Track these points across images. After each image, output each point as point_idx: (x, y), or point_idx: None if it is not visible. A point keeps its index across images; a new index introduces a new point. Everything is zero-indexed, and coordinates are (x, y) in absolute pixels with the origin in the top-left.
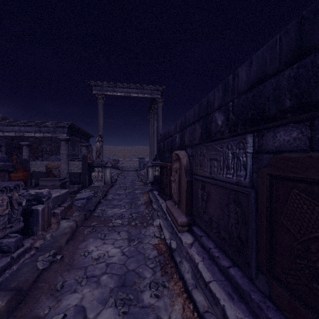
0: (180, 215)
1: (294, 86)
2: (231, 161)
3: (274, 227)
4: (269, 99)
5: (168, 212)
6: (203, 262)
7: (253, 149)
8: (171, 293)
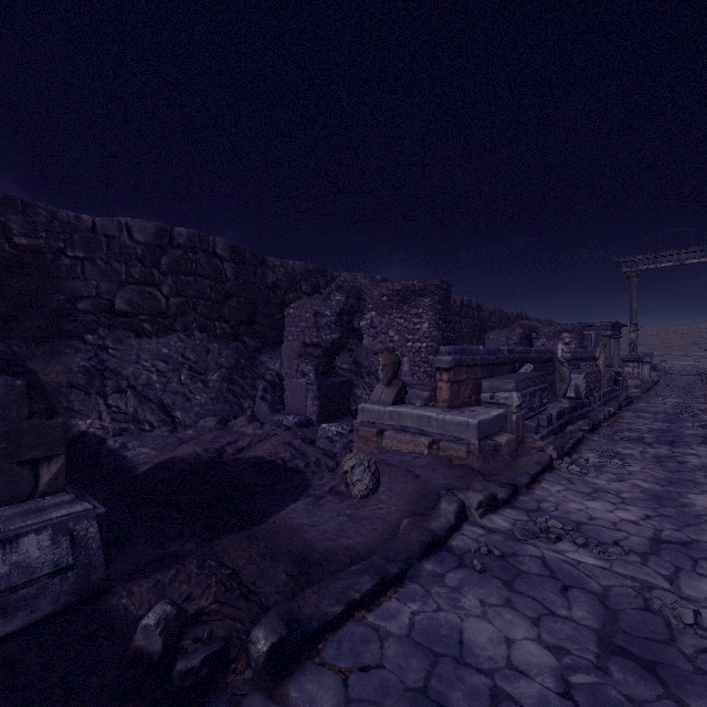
0: None
1: None
2: None
3: None
4: None
5: None
6: None
7: None
8: (706, 405)
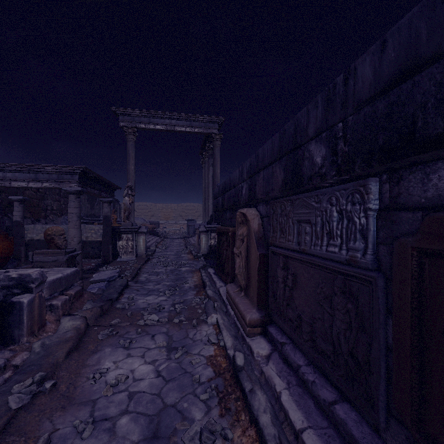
0: (248, 308)
1: None
2: (336, 224)
3: (428, 345)
4: (427, 106)
5: (229, 301)
6: (288, 392)
7: (381, 204)
8: None
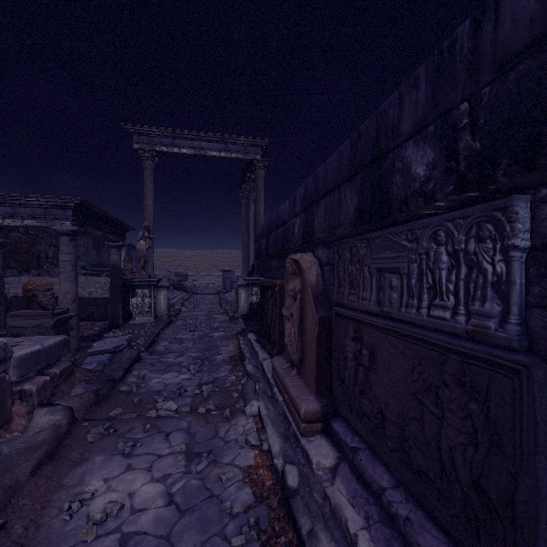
0: (303, 394)
1: None
2: (446, 274)
3: None
4: None
5: (276, 382)
6: (368, 534)
7: (535, 239)
8: None
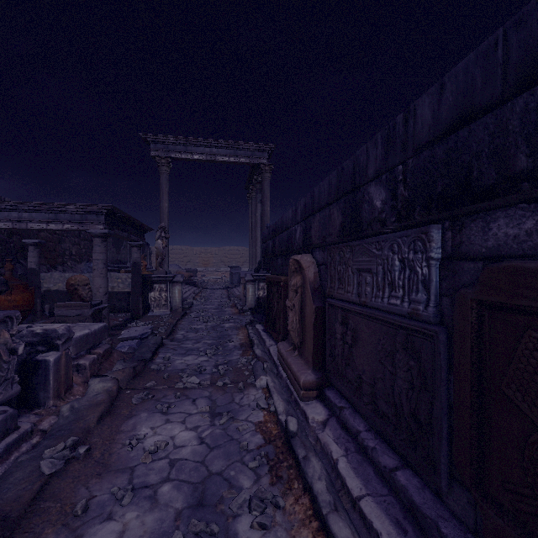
0: (303, 369)
1: (537, 128)
2: (398, 274)
3: (487, 401)
4: (482, 156)
5: (281, 362)
6: (346, 459)
7: (443, 253)
8: (290, 519)
